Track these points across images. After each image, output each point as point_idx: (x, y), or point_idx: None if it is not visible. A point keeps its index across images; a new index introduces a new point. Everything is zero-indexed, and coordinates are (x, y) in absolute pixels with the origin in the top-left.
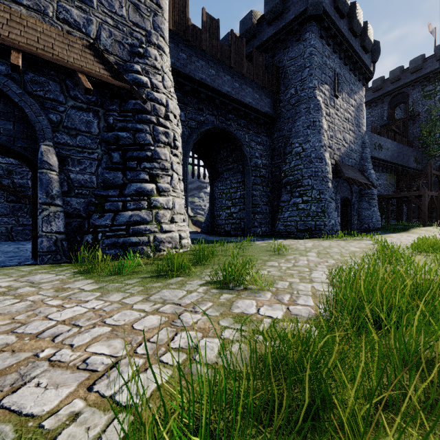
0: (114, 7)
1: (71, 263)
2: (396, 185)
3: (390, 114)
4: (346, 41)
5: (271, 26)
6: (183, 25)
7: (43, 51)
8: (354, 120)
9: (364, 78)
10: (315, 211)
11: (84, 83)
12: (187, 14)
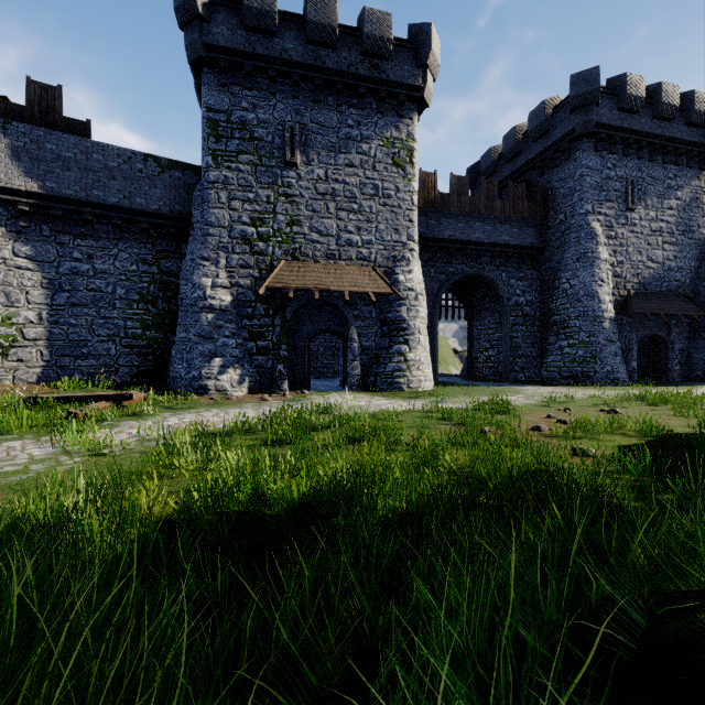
0: (384, 238)
1: (365, 392)
2: None
3: None
4: (648, 135)
5: (537, 143)
6: (432, 197)
7: (354, 286)
8: (676, 227)
9: (701, 160)
10: (582, 356)
11: (373, 299)
12: (435, 187)
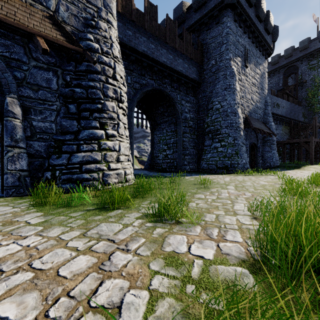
0: None
1: (31, 196)
2: (289, 134)
3: (284, 82)
4: (254, 25)
5: (197, 13)
6: (129, 8)
7: (6, 16)
8: (259, 85)
9: (266, 53)
10: (230, 153)
11: (42, 44)
12: (132, 0)
